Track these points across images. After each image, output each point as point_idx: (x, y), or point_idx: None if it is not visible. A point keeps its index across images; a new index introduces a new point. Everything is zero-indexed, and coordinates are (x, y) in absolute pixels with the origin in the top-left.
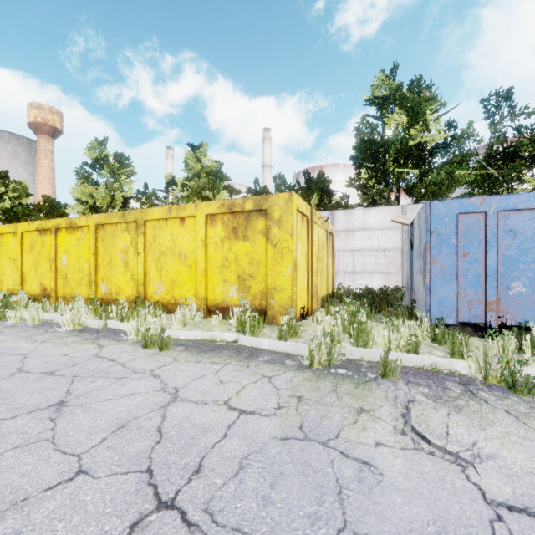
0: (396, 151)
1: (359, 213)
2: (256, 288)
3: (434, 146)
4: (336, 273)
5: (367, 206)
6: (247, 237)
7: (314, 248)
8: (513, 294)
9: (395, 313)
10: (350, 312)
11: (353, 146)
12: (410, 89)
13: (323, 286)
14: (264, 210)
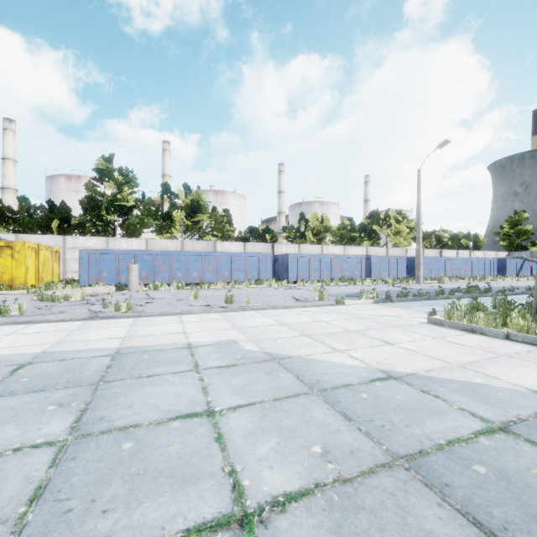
0: (107, 207)
1: (82, 239)
2: (6, 278)
3: (134, 204)
4: (67, 272)
5: (94, 232)
6: (1, 257)
7: (41, 261)
8: (104, 276)
9: (73, 285)
10: (49, 283)
11: (79, 200)
12: (120, 171)
13: (48, 278)
14: (11, 246)
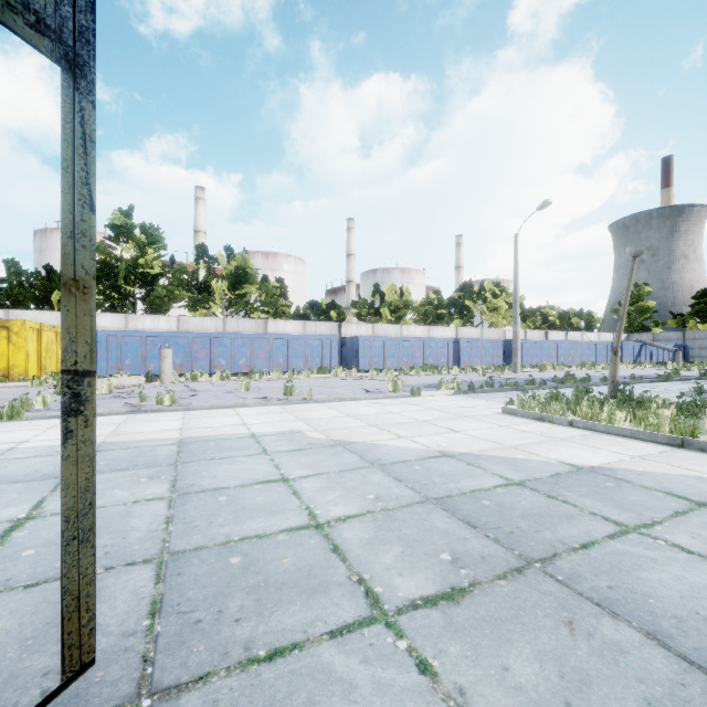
0: (126, 275)
1: None
2: (1, 366)
3: (161, 271)
4: None
5: (108, 307)
6: None
7: (44, 345)
8: (127, 364)
9: None
10: (57, 373)
11: None
12: (142, 229)
13: (52, 366)
14: (7, 326)
